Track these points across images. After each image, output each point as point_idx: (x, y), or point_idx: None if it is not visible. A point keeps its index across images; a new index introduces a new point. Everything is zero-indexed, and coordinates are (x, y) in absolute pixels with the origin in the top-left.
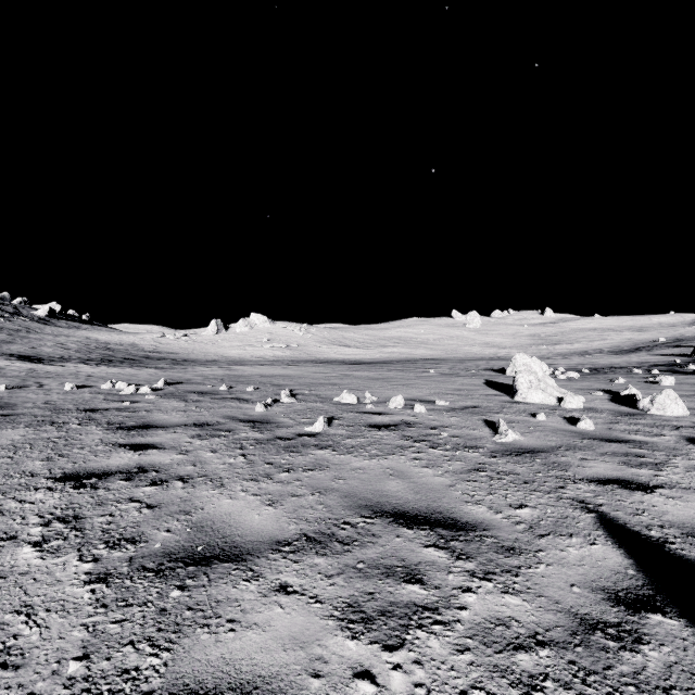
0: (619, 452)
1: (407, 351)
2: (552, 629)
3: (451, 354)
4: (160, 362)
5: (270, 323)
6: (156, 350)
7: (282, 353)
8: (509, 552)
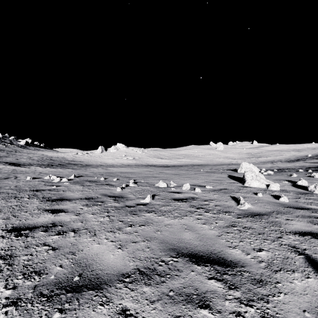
0: (305, 215)
1: (189, 160)
2: None
3: (210, 162)
4: (74, 166)
5: (126, 147)
6: (74, 160)
7: (131, 161)
8: (259, 283)
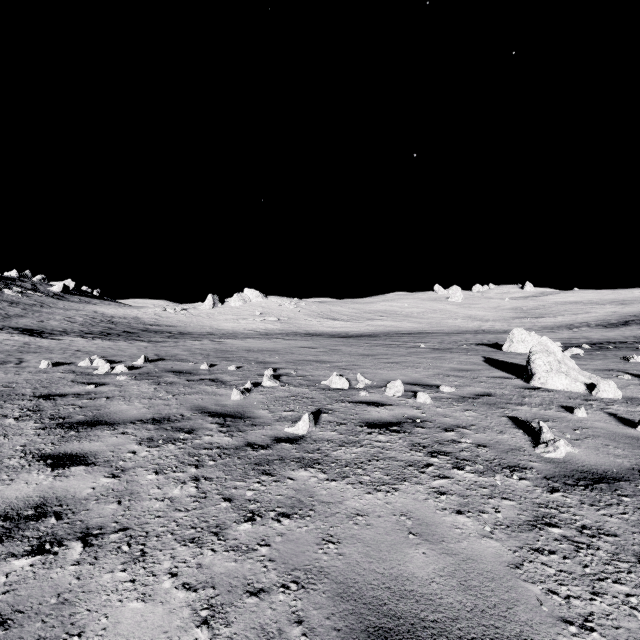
0: None
1: (393, 324)
2: None
3: (435, 327)
4: (156, 335)
5: (263, 297)
6: (156, 323)
7: (273, 326)
8: None
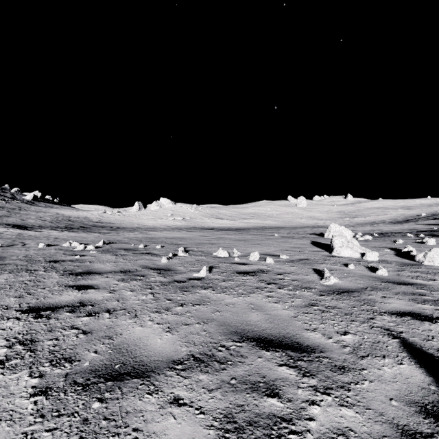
0: (407, 292)
1: (259, 222)
2: (381, 438)
3: (287, 224)
4: (102, 229)
5: (173, 204)
6: (100, 221)
7: (180, 223)
8: (341, 370)
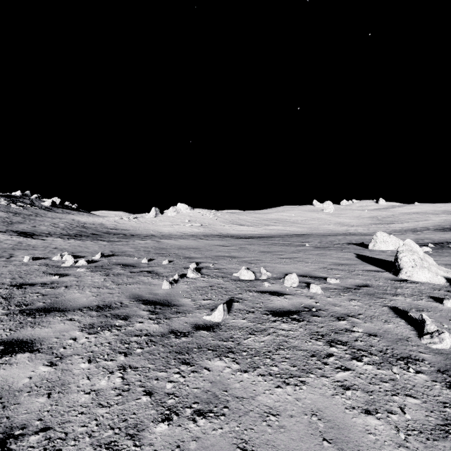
0: None
1: (283, 228)
2: None
3: (314, 230)
4: (114, 236)
5: (190, 209)
6: (115, 227)
7: (198, 230)
8: None
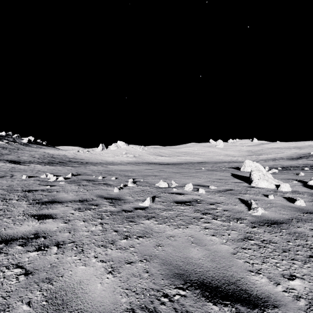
0: None
1: (189, 158)
2: None
3: (210, 160)
4: (75, 163)
5: (126, 145)
6: (75, 157)
7: (132, 159)
8: None
